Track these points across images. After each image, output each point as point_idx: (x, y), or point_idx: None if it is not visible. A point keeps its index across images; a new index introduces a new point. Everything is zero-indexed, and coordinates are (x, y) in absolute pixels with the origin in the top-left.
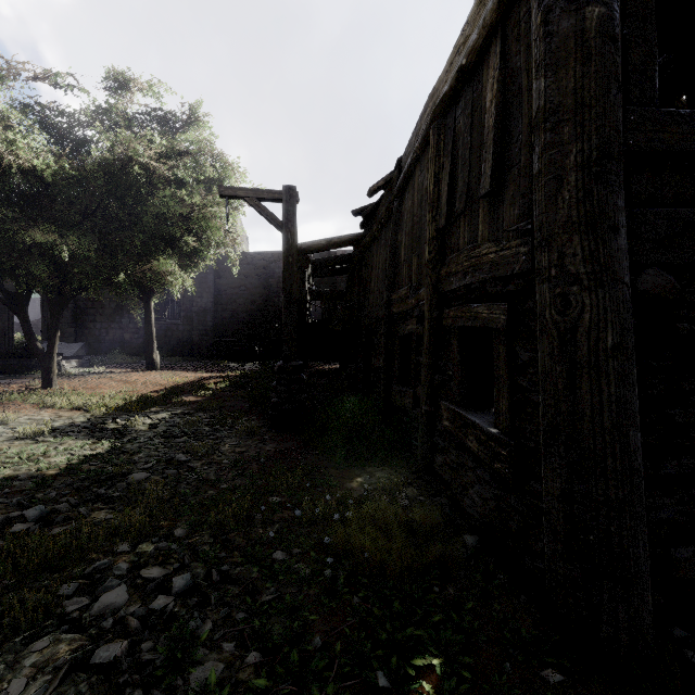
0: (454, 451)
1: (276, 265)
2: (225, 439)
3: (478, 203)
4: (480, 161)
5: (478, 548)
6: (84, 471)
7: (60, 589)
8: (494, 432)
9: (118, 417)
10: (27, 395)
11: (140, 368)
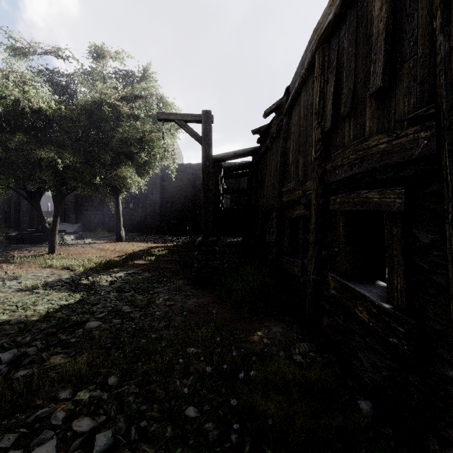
0: (341, 316)
1: (200, 172)
2: (160, 294)
3: (364, 103)
4: (366, 66)
5: (373, 416)
6: (56, 318)
7: (1, 439)
8: (388, 308)
9: (91, 275)
10: (37, 258)
11: (113, 240)
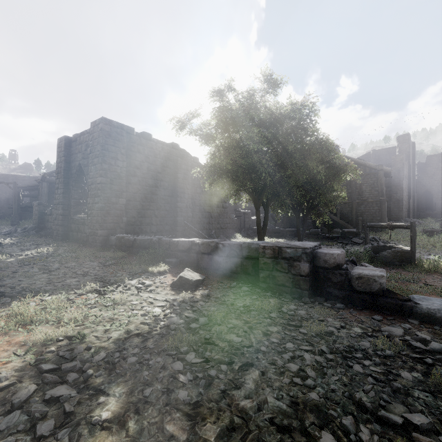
0: None
1: (4, 180)
2: (1, 226)
3: None
4: None
5: None
6: None
7: None
8: None
9: None
10: None
11: None
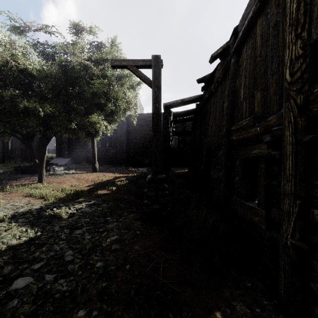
0: None
1: None
2: (109, 232)
3: None
4: None
5: None
6: None
7: None
8: None
9: (57, 205)
10: (25, 187)
11: (90, 171)
